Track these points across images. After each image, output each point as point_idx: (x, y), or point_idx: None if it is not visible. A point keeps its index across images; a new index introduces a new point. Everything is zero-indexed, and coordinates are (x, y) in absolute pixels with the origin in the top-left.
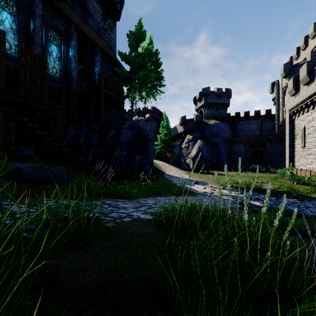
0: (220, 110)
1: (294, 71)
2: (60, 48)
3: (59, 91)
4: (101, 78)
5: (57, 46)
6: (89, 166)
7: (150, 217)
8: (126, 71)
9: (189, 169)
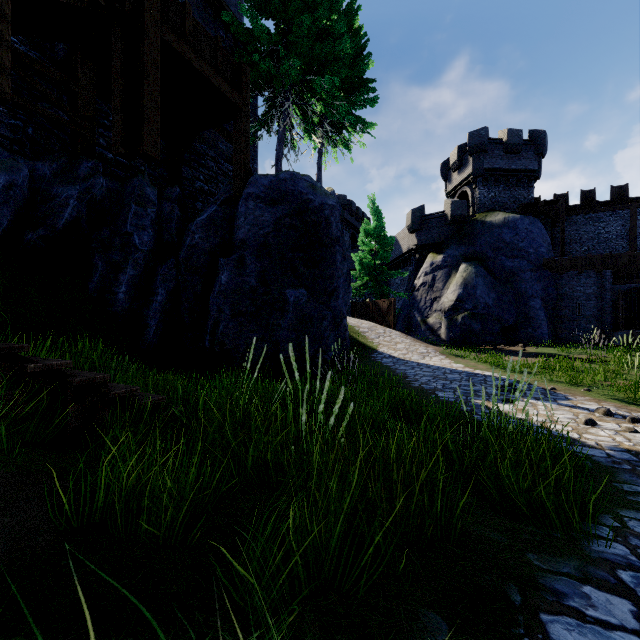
0: (515, 189)
1: None
2: None
3: None
4: None
5: None
6: None
7: None
8: (260, 25)
9: (437, 340)
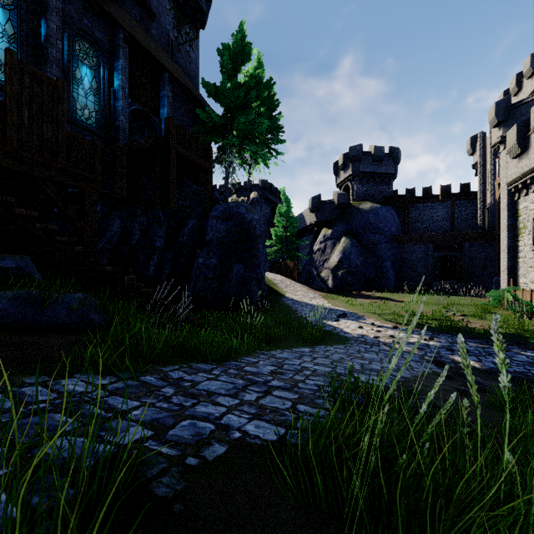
0: (380, 186)
1: (514, 115)
2: (97, 73)
3: (88, 146)
4: (171, 126)
5: (91, 68)
6: (145, 290)
7: (271, 435)
8: (216, 115)
9: (326, 288)
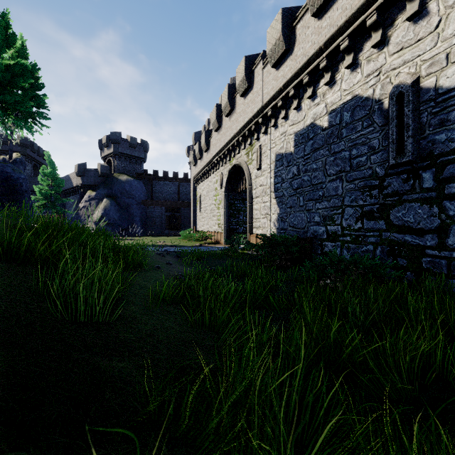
0: (135, 165)
1: None
2: None
3: None
4: None
5: None
6: None
7: None
8: None
9: None
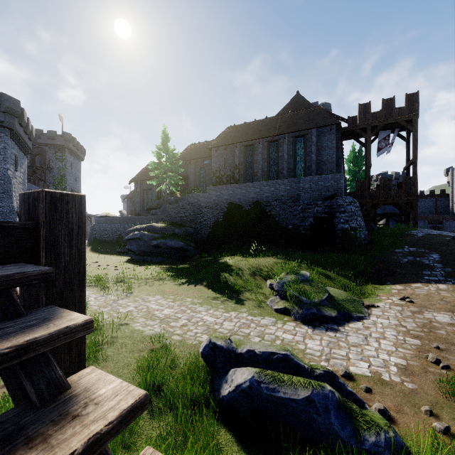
0: None
1: None
2: None
3: None
4: None
5: None
6: None
7: None
8: None
9: None
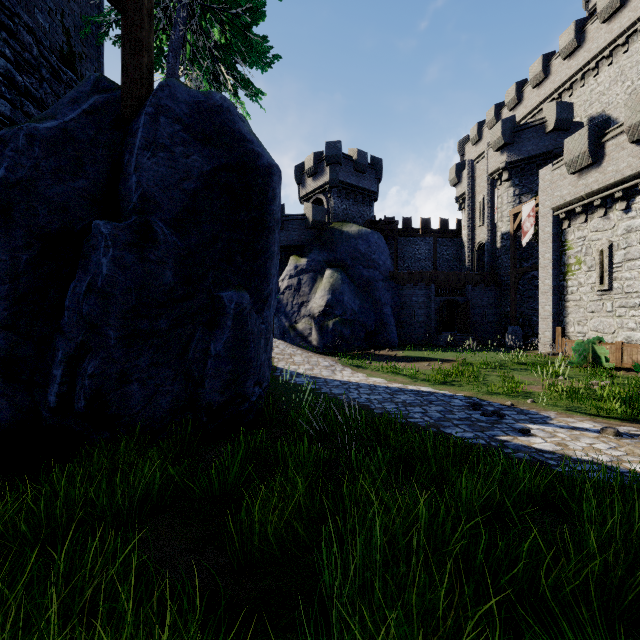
0: (361, 206)
1: (520, 138)
2: None
3: None
4: None
5: None
6: None
7: None
8: None
9: (309, 347)
